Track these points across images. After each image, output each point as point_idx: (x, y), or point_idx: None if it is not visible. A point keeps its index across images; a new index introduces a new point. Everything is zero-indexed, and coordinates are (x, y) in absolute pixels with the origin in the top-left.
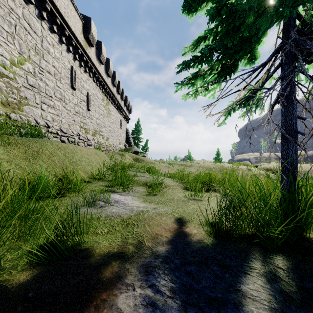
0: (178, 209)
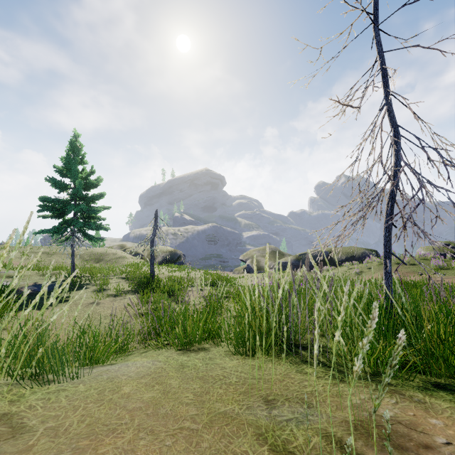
0: (35, 281)
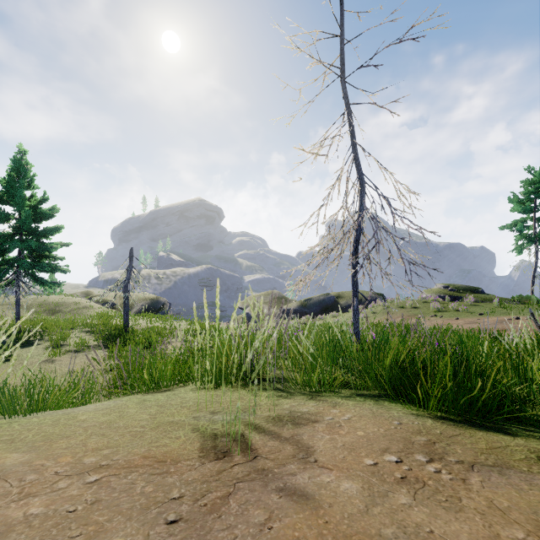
0: None
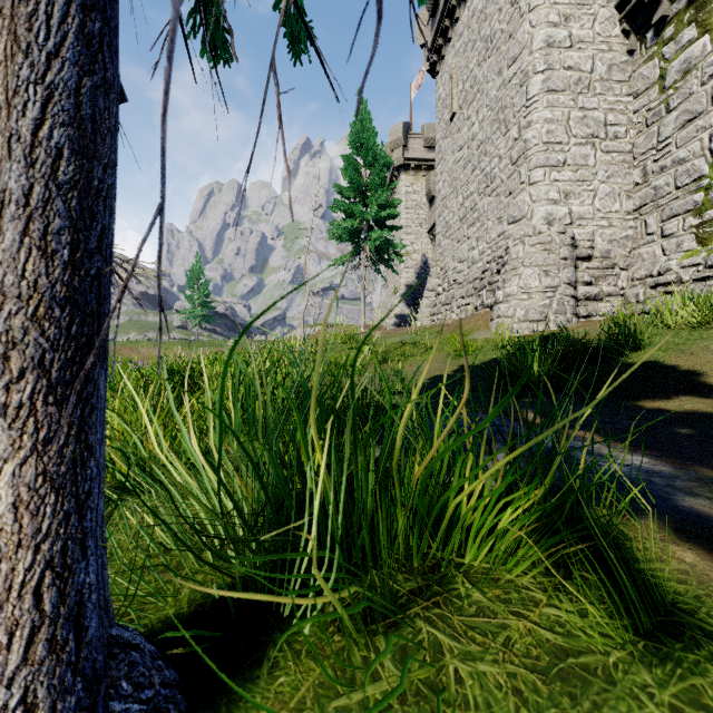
0: None
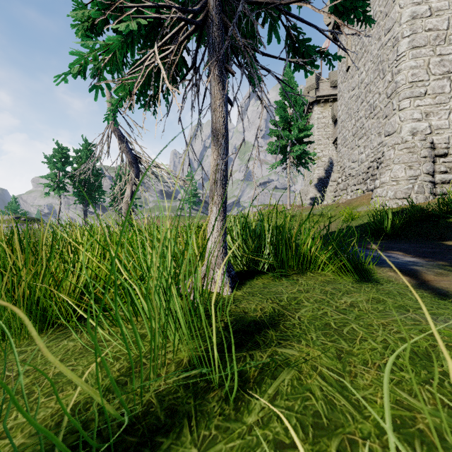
0: None
